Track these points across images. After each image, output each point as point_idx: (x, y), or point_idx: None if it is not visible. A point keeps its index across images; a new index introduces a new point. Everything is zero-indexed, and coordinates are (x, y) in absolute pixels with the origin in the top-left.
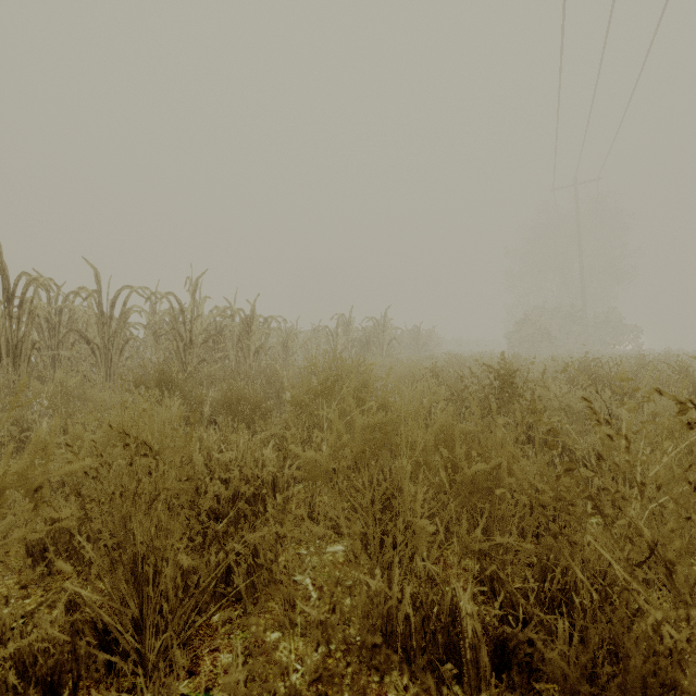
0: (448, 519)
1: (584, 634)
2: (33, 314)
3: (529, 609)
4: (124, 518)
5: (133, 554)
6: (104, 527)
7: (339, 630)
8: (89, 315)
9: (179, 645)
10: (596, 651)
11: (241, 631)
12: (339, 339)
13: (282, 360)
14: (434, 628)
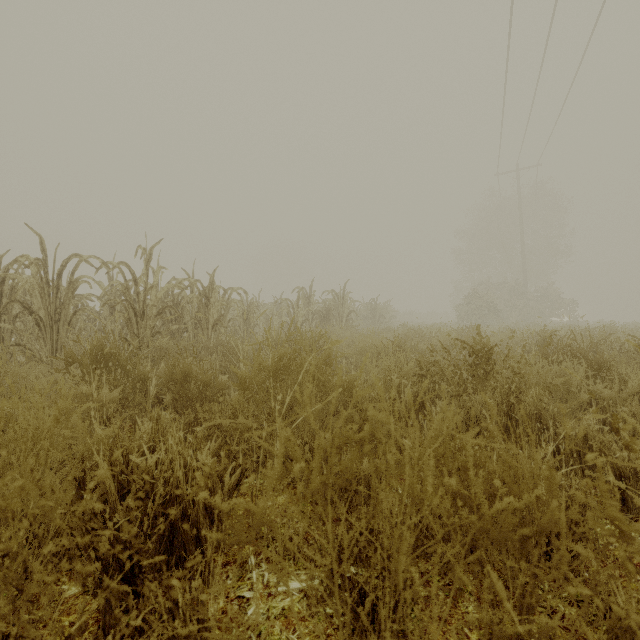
0: (459, 585)
1: None
2: None
3: None
4: None
5: None
6: None
7: None
8: (31, 285)
9: None
10: None
11: None
12: (300, 312)
13: (242, 332)
14: None
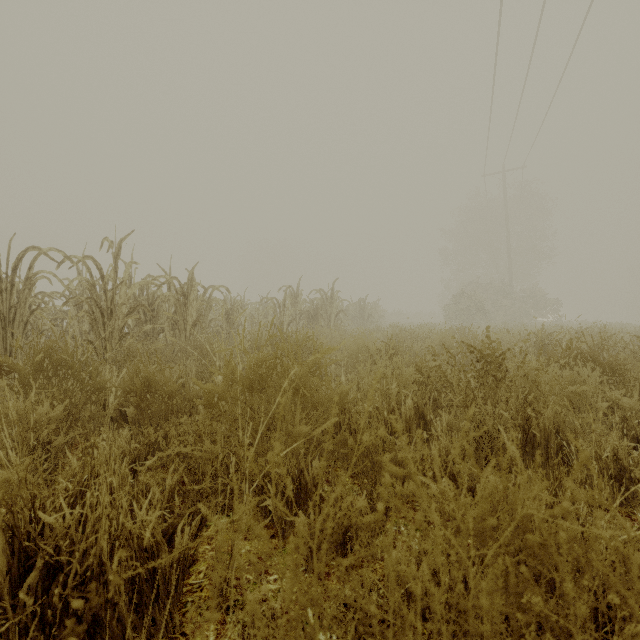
0: None
1: None
2: None
3: None
4: None
5: None
6: None
7: None
8: None
9: None
10: None
11: None
12: (287, 311)
13: (225, 333)
14: None
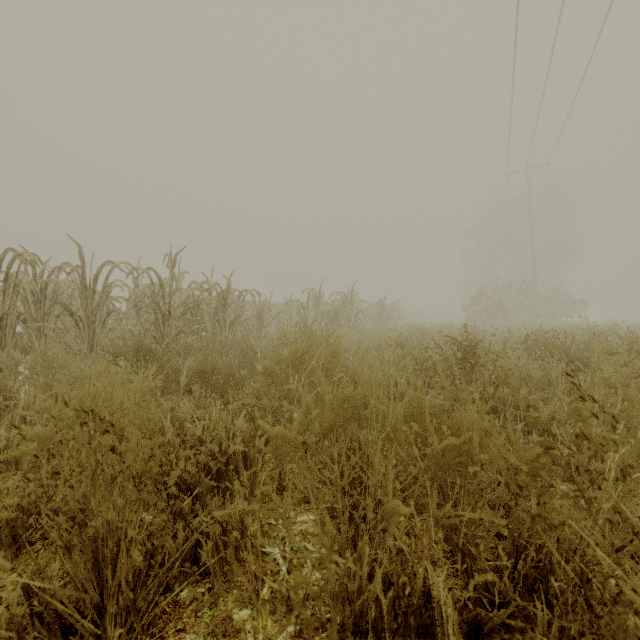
0: (418, 493)
1: (563, 619)
2: (17, 288)
3: (502, 588)
4: (85, 496)
5: (94, 534)
6: (75, 499)
7: (309, 606)
8: (73, 289)
9: (143, 628)
10: (578, 639)
11: (209, 608)
12: (310, 312)
13: (256, 331)
14: (406, 609)
